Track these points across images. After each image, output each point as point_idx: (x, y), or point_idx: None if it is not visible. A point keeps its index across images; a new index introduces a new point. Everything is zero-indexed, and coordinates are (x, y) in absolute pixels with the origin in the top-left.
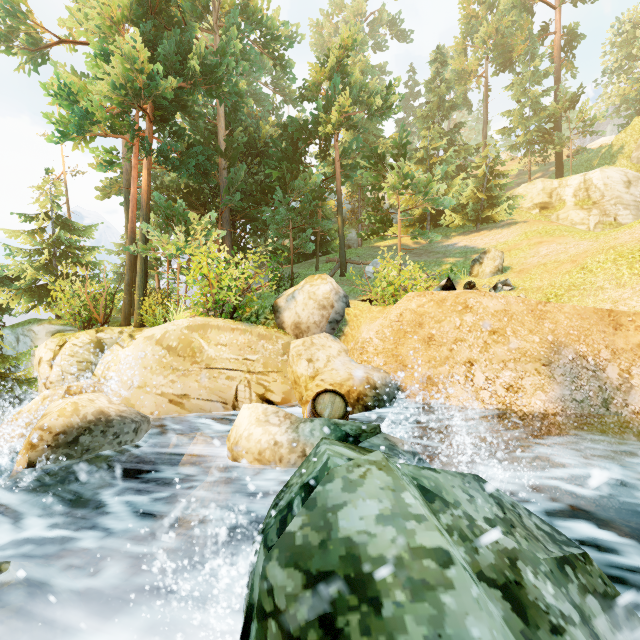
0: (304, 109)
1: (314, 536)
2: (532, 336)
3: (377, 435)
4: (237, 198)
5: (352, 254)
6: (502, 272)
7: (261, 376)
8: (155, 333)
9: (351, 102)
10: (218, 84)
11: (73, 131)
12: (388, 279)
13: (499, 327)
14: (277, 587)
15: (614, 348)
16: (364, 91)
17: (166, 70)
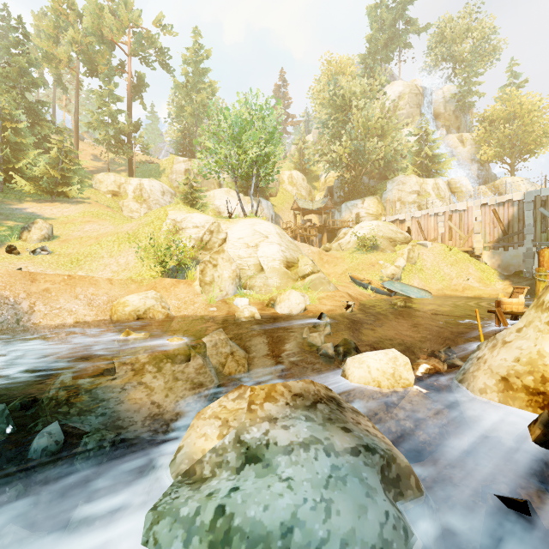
0: None
1: None
2: None
3: None
4: None
5: None
6: (49, 240)
7: None
8: None
9: None
10: None
11: None
12: None
13: None
14: None
15: (30, 292)
16: None
17: None
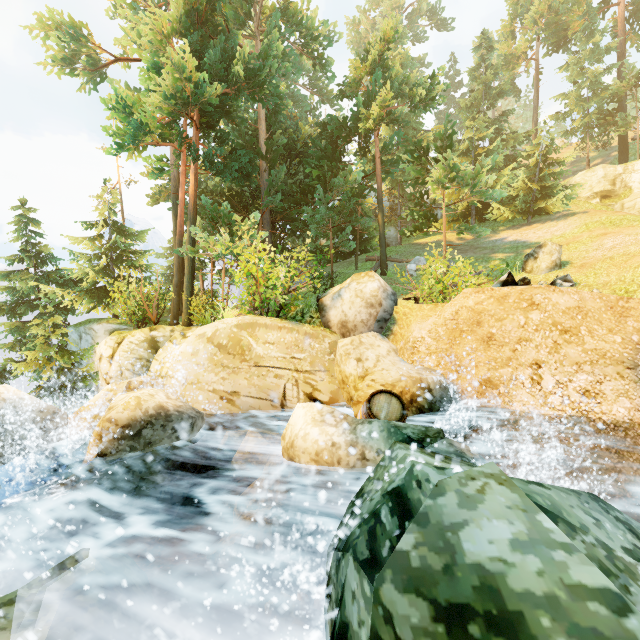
0: (341, 108)
1: (434, 558)
2: (612, 336)
3: (441, 440)
4: (278, 199)
5: (392, 252)
6: (560, 267)
7: (308, 375)
8: (206, 331)
9: (392, 96)
10: (261, 87)
11: (129, 142)
12: (436, 276)
13: (571, 326)
14: (398, 615)
15: None
16: (406, 83)
17: (212, 78)
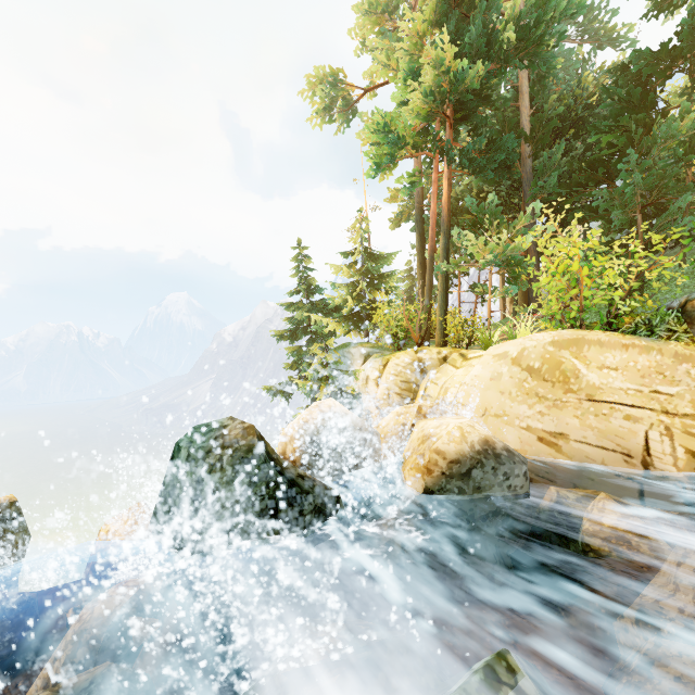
0: (631, 45)
1: None
2: None
3: None
4: (552, 185)
5: None
6: None
7: (690, 421)
8: (508, 350)
9: None
10: (538, 42)
11: (387, 159)
12: None
13: None
14: None
15: None
16: None
17: (470, 60)
